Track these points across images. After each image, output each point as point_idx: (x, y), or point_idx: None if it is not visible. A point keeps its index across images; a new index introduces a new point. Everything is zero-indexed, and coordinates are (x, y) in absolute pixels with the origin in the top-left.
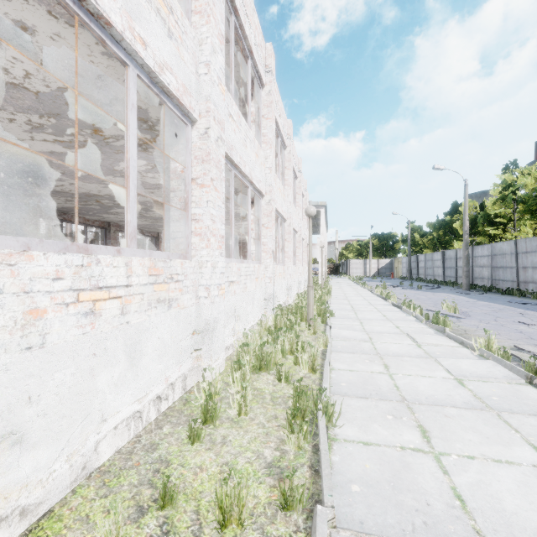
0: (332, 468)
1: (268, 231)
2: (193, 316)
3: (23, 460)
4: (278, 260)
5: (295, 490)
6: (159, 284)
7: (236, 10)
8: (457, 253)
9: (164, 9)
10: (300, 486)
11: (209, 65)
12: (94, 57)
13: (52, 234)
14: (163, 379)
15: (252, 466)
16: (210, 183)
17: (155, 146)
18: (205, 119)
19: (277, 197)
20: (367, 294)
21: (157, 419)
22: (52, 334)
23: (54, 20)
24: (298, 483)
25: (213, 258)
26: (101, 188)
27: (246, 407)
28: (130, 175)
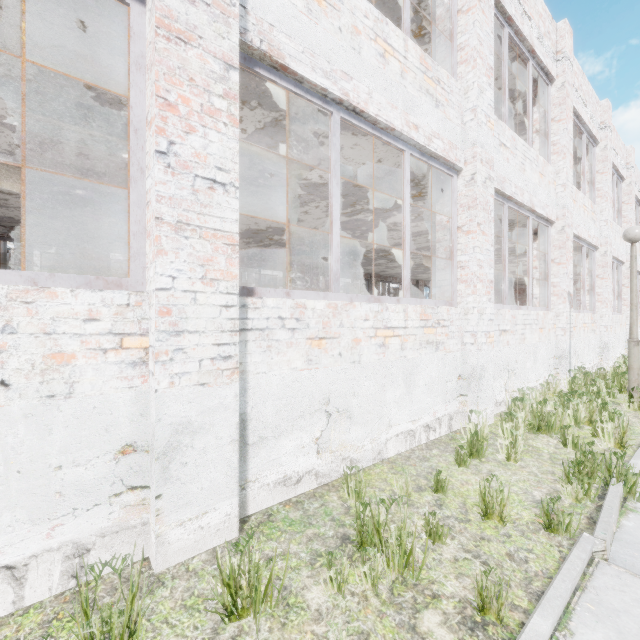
0: (619, 528)
1: (561, 267)
2: (458, 361)
3: (351, 429)
4: (582, 306)
5: (560, 515)
6: (428, 328)
7: (509, 19)
8: None
9: (432, 85)
10: (566, 514)
11: (475, 109)
12: (377, 149)
13: (324, 288)
14: (431, 412)
15: (517, 496)
16: (476, 228)
17: (419, 198)
18: (471, 165)
19: (578, 219)
20: None
21: (426, 443)
22: (363, 356)
23: (354, 137)
24: (563, 510)
25: (480, 305)
26: (369, 244)
27: (515, 454)
28: (405, 239)
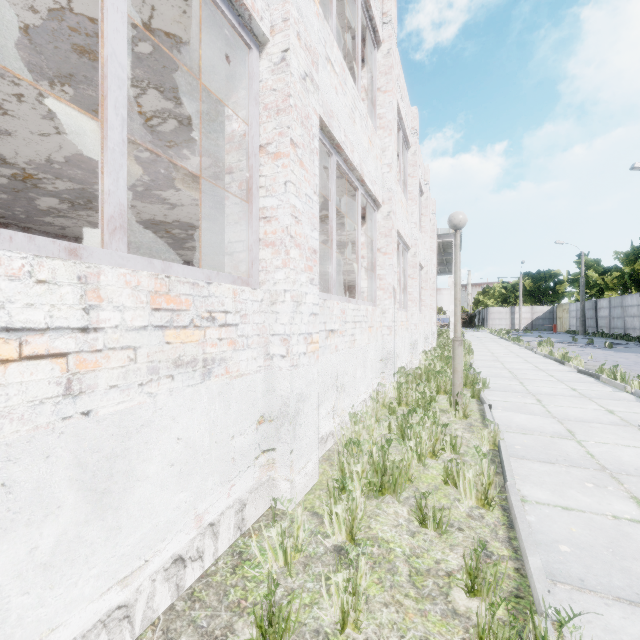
0: None
1: (387, 258)
2: (259, 391)
3: None
4: (399, 304)
5: None
6: (181, 330)
7: None
8: None
9: None
10: None
11: None
12: None
13: None
14: (189, 520)
15: None
16: (289, 149)
17: (218, 127)
18: (282, 35)
19: (398, 213)
20: (528, 354)
21: (171, 608)
22: None
23: None
24: None
25: (296, 287)
26: (166, 211)
27: (357, 610)
28: (109, 94)
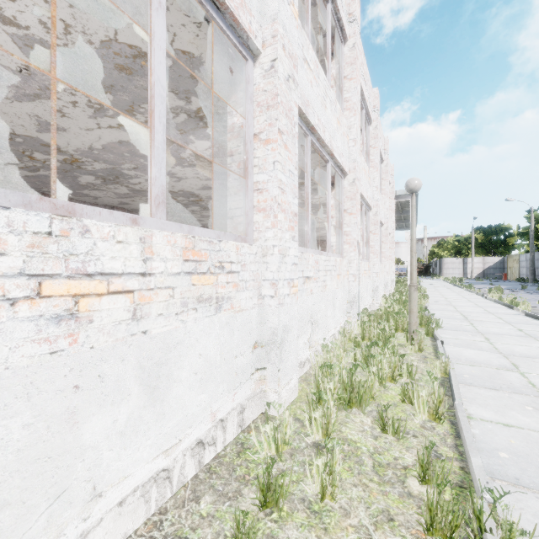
0: None
1: (352, 217)
2: (254, 322)
3: None
4: (362, 255)
5: None
6: (201, 275)
7: None
8: None
9: None
10: None
11: None
12: None
13: None
14: (207, 415)
15: None
16: (277, 136)
17: (217, 117)
18: (271, 48)
19: (361, 179)
20: (478, 300)
21: (196, 477)
22: None
23: None
24: None
25: (282, 243)
26: (174, 183)
27: (333, 486)
28: (155, 109)
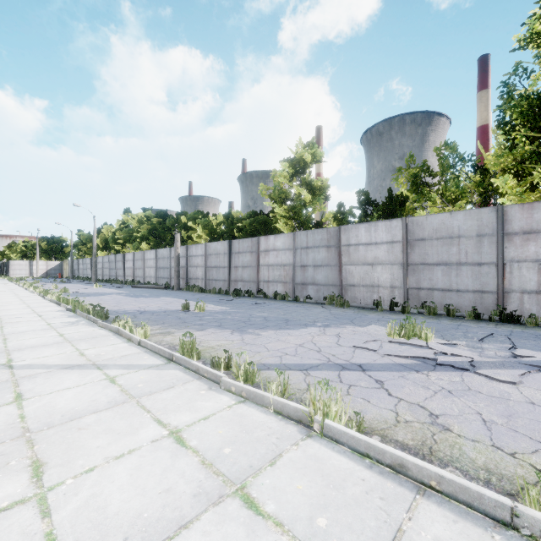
0: None
1: None
2: None
3: None
4: None
5: None
6: None
7: None
8: (98, 260)
9: None
10: None
11: None
12: None
13: None
14: None
15: None
16: None
17: None
18: None
19: None
20: (14, 287)
21: None
22: None
23: None
24: None
25: None
26: None
27: None
28: None
